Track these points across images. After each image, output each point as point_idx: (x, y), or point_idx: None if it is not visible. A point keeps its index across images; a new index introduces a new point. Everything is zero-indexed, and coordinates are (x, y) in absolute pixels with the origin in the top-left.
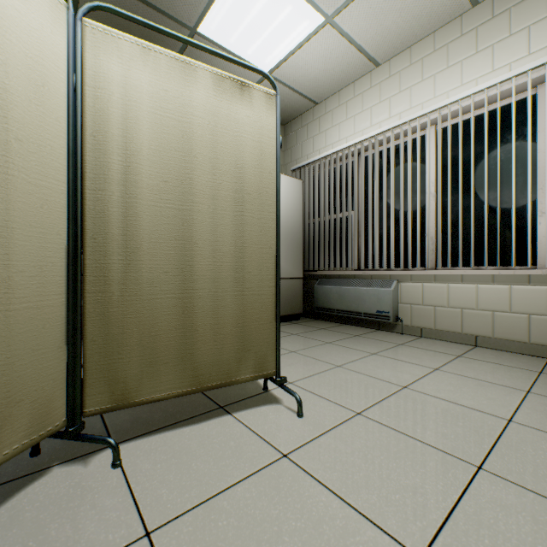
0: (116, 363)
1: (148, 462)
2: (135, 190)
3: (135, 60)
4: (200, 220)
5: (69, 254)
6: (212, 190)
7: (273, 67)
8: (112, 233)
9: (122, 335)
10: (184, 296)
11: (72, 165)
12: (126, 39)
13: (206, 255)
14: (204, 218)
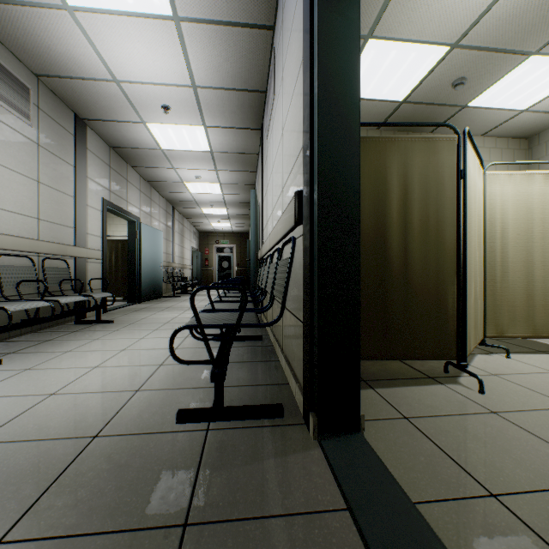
0: (498, 317)
1: (523, 359)
2: (506, 241)
3: (505, 182)
4: (535, 251)
5: (483, 270)
6: (541, 234)
7: (530, 105)
8: (496, 261)
9: (500, 305)
10: (527, 289)
11: (483, 234)
12: (501, 174)
13: (538, 269)
14: (537, 249)
